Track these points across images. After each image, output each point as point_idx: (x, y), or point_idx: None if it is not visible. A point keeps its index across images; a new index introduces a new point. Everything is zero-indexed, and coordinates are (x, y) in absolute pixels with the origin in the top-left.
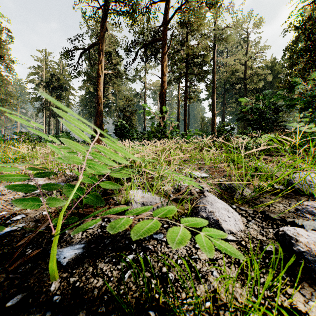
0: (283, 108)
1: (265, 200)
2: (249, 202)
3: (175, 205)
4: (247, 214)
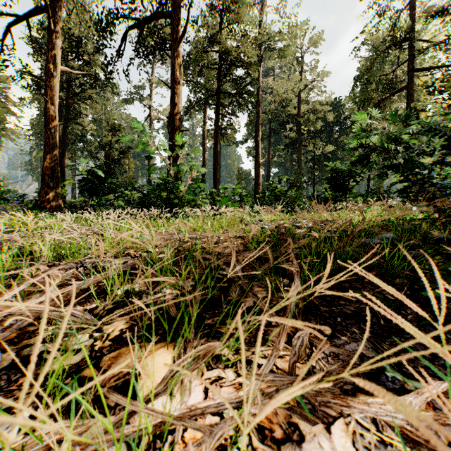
0: None
1: None
2: None
3: None
4: None
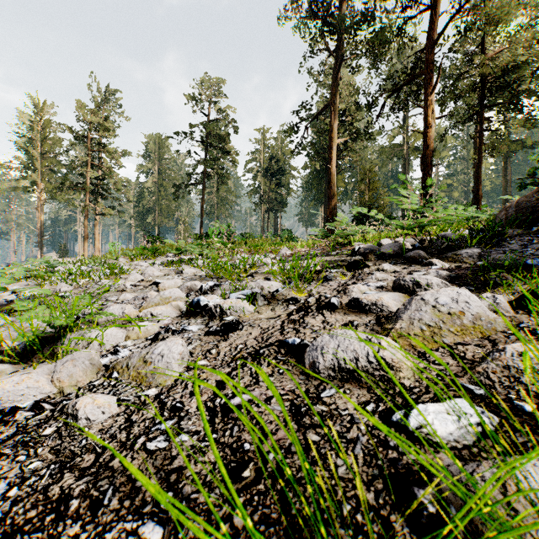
0: None
1: None
2: None
3: None
4: None
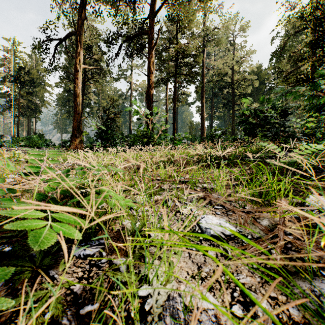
0: (291, 111)
1: None
2: None
3: None
4: None
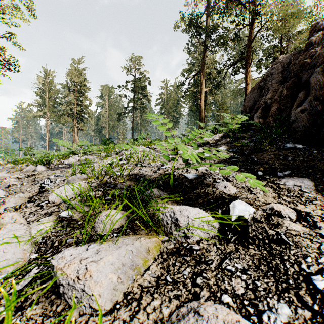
0: None
1: None
2: None
3: None
4: None
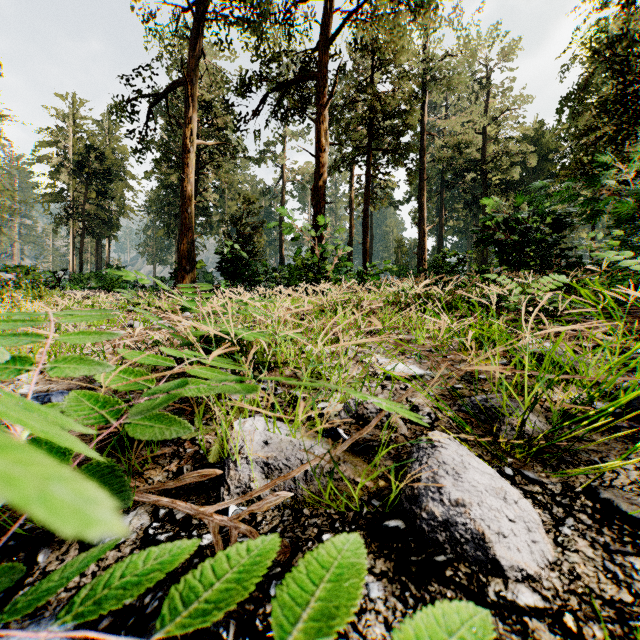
0: (570, 221)
1: (583, 448)
2: (542, 452)
3: (351, 466)
4: (548, 494)
